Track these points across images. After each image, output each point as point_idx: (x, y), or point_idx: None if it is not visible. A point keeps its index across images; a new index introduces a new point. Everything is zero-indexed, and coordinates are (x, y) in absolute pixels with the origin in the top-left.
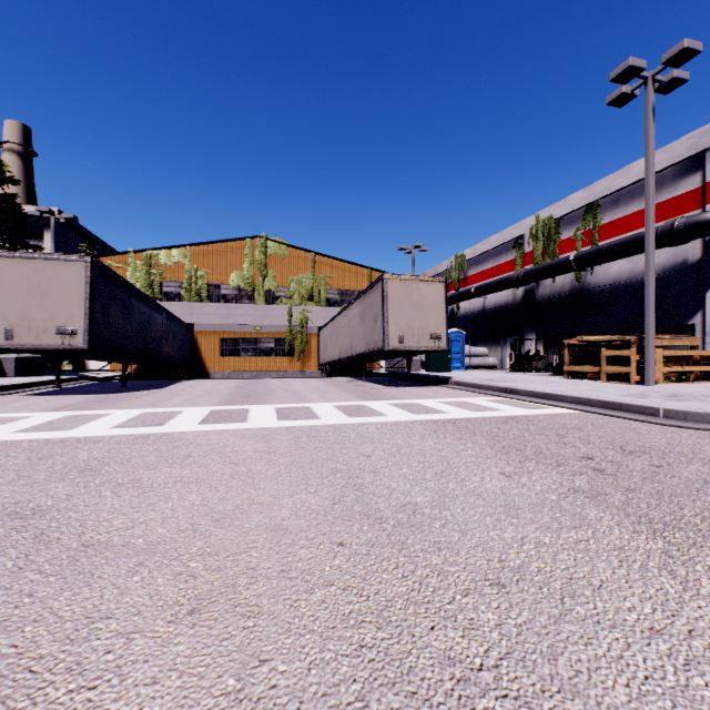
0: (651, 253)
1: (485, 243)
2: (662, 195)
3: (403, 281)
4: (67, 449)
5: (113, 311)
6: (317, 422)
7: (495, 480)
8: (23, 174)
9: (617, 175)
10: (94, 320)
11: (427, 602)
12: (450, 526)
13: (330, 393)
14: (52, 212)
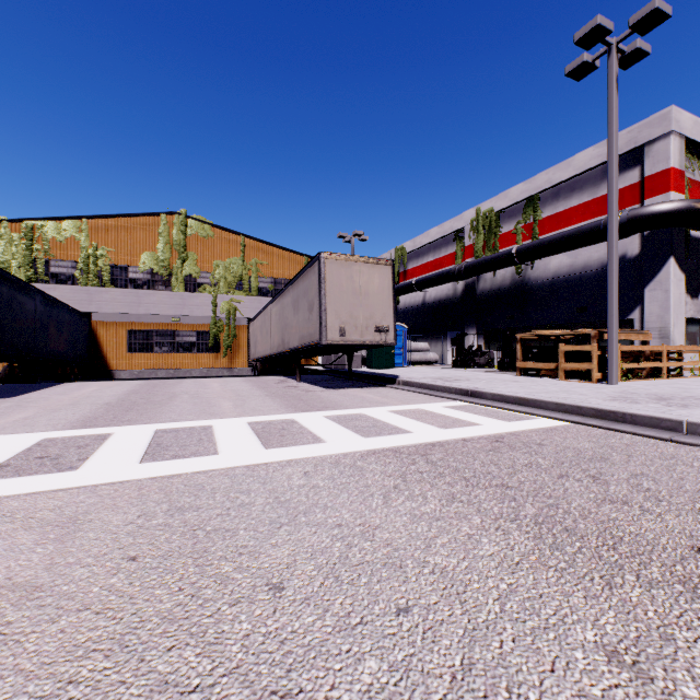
0: (615, 238)
1: (425, 236)
2: (602, 190)
3: (344, 261)
4: None
5: None
6: (208, 462)
7: None
8: None
9: (557, 168)
10: None
11: None
12: None
13: (250, 400)
14: None
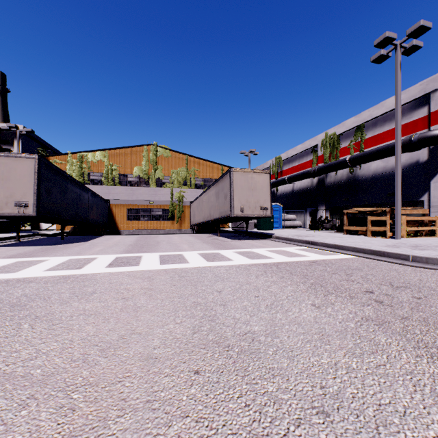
0: (399, 155)
1: (294, 150)
2: (403, 120)
3: (243, 172)
4: (7, 288)
5: (54, 191)
6: (186, 265)
7: (309, 311)
8: (1, 103)
9: (375, 108)
10: (40, 196)
11: (266, 435)
12: (280, 353)
13: (196, 244)
14: (17, 127)
